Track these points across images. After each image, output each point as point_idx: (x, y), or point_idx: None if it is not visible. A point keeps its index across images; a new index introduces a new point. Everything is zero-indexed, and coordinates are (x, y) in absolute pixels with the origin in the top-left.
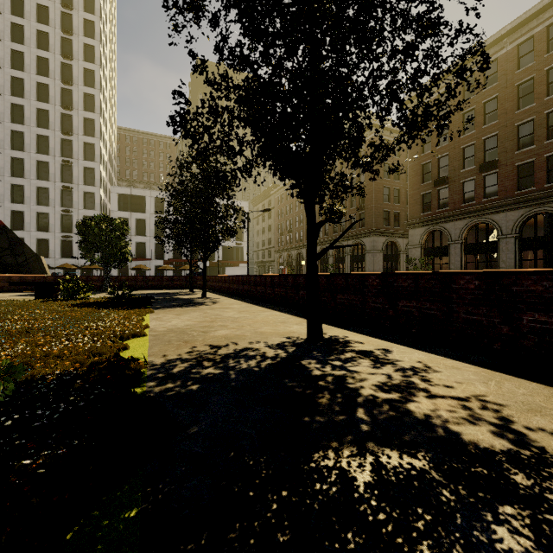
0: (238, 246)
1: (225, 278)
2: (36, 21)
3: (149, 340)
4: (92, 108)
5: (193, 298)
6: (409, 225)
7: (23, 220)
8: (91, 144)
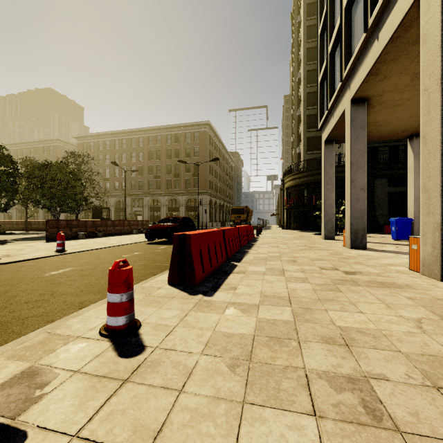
0: None
1: None
2: None
3: None
4: None
5: None
6: None
7: None
8: None
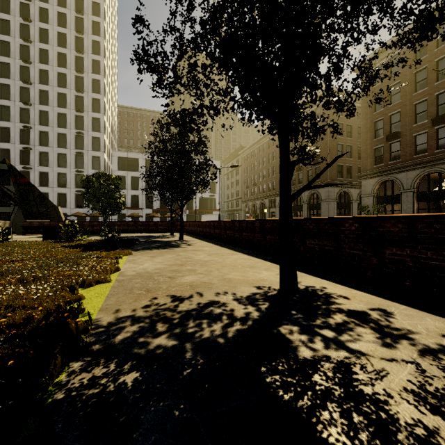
0: (212, 197)
1: (199, 223)
2: (57, 25)
3: (112, 286)
4: (98, 90)
5: (171, 240)
6: (361, 176)
7: (48, 179)
8: (97, 119)
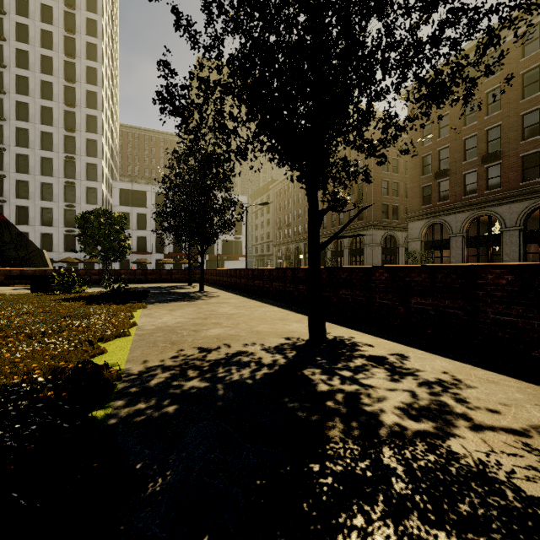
0: (237, 240)
1: (222, 272)
2: (40, 20)
3: (133, 340)
4: (94, 105)
5: (190, 292)
6: (408, 218)
7: (28, 215)
8: (93, 141)
